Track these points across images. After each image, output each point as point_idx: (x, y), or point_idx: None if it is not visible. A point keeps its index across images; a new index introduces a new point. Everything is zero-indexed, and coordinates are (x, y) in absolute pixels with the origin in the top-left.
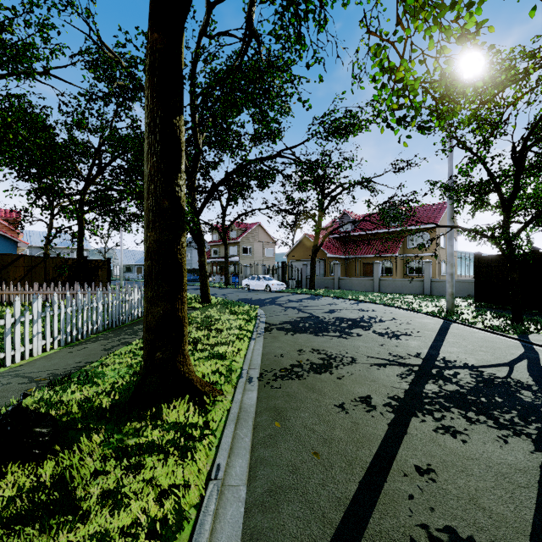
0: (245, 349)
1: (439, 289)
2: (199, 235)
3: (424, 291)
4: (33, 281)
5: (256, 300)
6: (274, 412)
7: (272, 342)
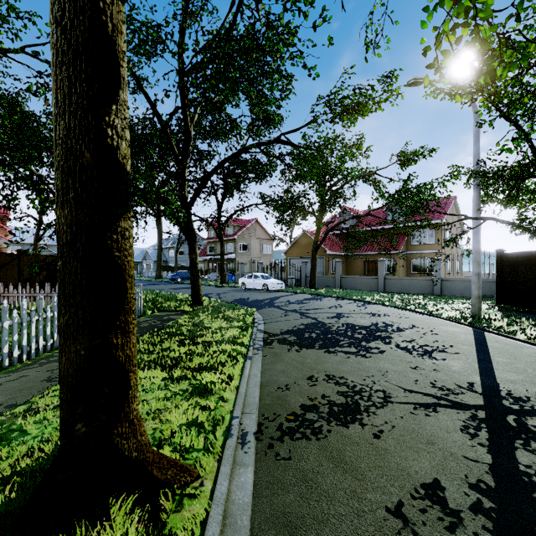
0: (238, 375)
1: (451, 288)
2: (190, 229)
3: (434, 291)
4: (3, 281)
5: (253, 301)
6: (284, 529)
7: (273, 363)
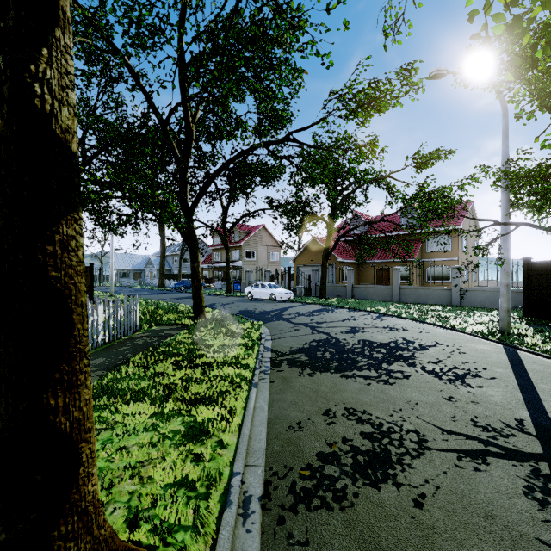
0: (241, 409)
1: (471, 299)
2: (191, 236)
3: (453, 302)
4: None
5: (259, 312)
6: None
7: (282, 391)
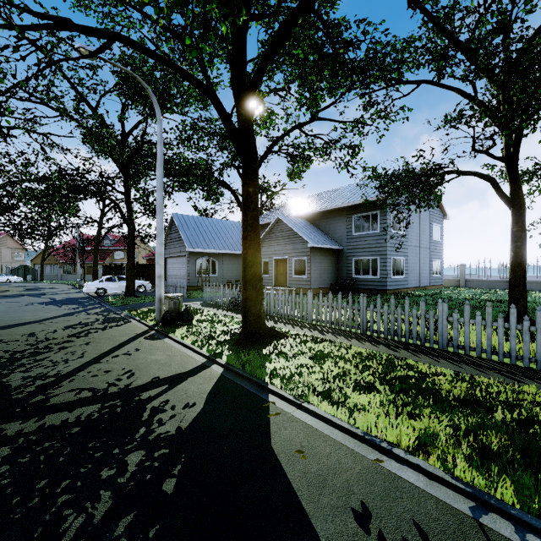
0: None
1: None
2: None
3: None
4: None
5: None
6: None
7: None
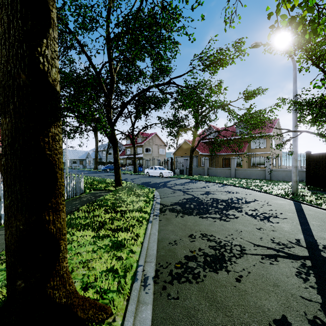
0: (142, 234)
1: (276, 176)
2: (114, 139)
3: (266, 177)
4: None
5: (153, 183)
6: None
7: (166, 225)
